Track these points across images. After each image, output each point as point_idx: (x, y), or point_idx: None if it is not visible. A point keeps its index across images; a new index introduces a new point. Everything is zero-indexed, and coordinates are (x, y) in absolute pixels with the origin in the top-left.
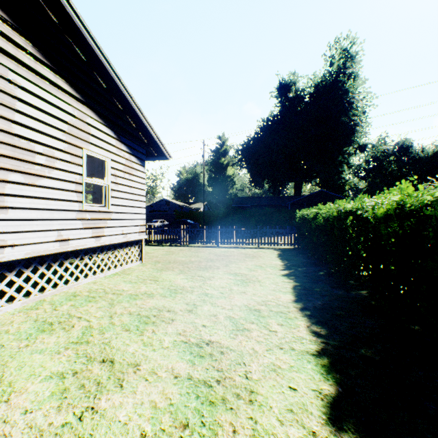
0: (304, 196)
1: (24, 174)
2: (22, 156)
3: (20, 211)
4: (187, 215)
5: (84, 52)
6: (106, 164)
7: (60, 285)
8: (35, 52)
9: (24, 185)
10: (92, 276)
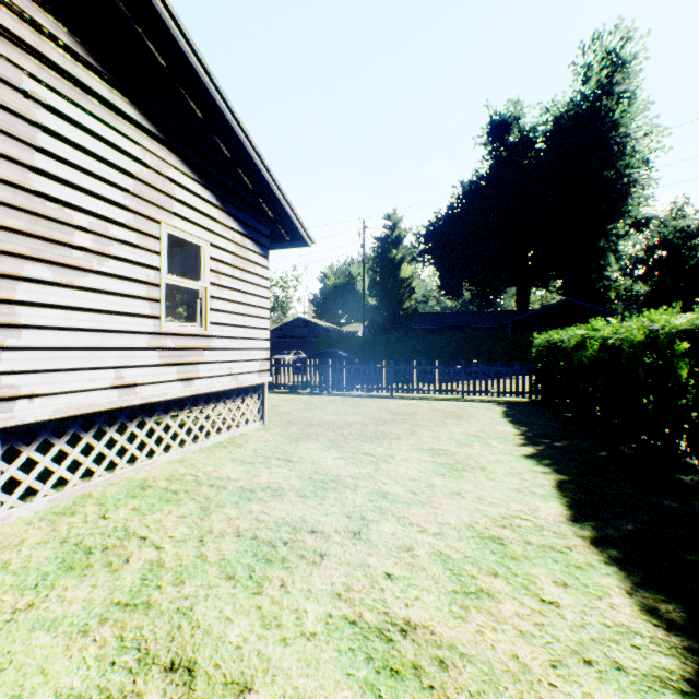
0: (535, 311)
1: (52, 265)
2: (48, 232)
3: (45, 334)
4: (337, 344)
5: (162, 50)
6: (202, 252)
7: (120, 466)
8: (74, 44)
9: (52, 285)
10: (177, 449)
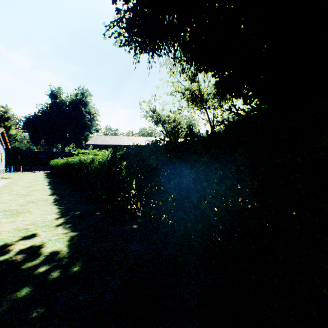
0: (64, 153)
1: None
2: None
3: None
4: None
5: (2, 135)
6: (2, 153)
7: None
8: None
9: None
10: (1, 174)
